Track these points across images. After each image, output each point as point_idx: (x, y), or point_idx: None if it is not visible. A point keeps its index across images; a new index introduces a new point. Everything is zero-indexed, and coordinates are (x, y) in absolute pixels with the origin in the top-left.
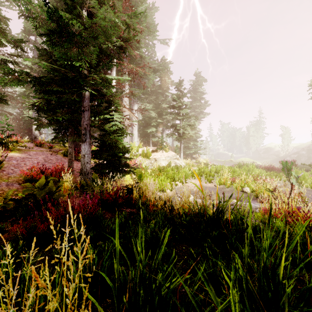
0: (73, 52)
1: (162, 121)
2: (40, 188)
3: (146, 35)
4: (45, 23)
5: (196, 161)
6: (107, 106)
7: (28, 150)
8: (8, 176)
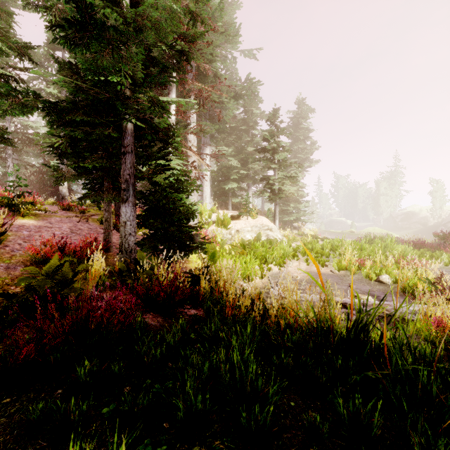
0: (106, 59)
1: (246, 172)
2: (48, 276)
3: (223, 43)
4: (65, 16)
5: (298, 232)
6: (162, 147)
7: (49, 216)
8: (12, 254)
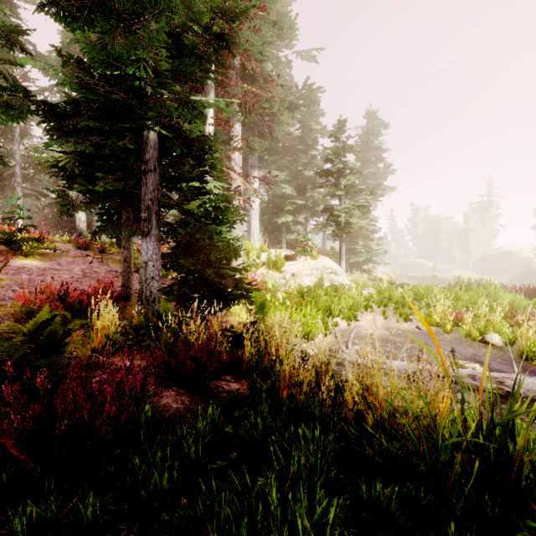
0: (118, 43)
1: (304, 202)
2: (30, 336)
3: (275, 40)
4: None
5: (369, 276)
6: (196, 164)
7: (59, 256)
8: (1, 304)
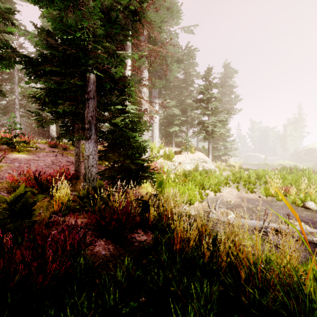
0: (70, 17)
1: (186, 118)
2: (10, 205)
3: (168, 20)
4: None
5: (226, 164)
6: (120, 94)
7: (39, 152)
8: (0, 181)
